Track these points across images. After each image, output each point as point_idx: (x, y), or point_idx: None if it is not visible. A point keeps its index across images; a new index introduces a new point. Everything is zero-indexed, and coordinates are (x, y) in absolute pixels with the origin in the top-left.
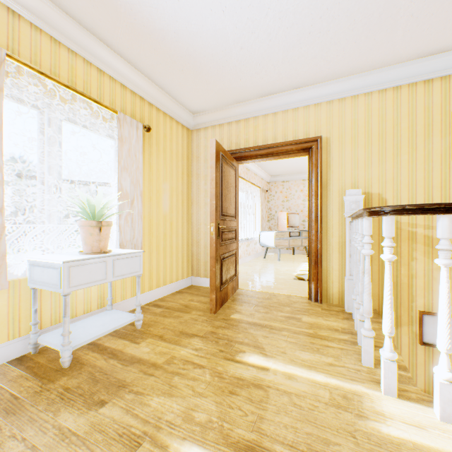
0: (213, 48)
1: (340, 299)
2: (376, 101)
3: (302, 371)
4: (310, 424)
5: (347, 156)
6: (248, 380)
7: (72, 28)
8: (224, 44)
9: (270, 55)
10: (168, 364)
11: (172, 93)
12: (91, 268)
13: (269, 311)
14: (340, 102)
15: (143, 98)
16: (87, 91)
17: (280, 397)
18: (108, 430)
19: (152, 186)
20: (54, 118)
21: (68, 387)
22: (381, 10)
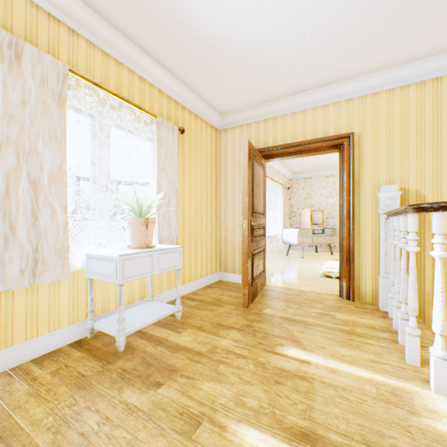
0: (247, 51)
1: (374, 298)
2: (413, 94)
3: (344, 366)
4: (361, 416)
5: (381, 151)
6: (291, 371)
7: (119, 41)
8: (258, 46)
9: (303, 54)
10: (211, 352)
11: (203, 96)
12: (140, 261)
13: (301, 307)
14: (373, 97)
15: (177, 102)
16: (130, 98)
17: (326, 390)
18: (169, 408)
19: (185, 185)
20: (103, 124)
21: (126, 368)
22: (424, 2)
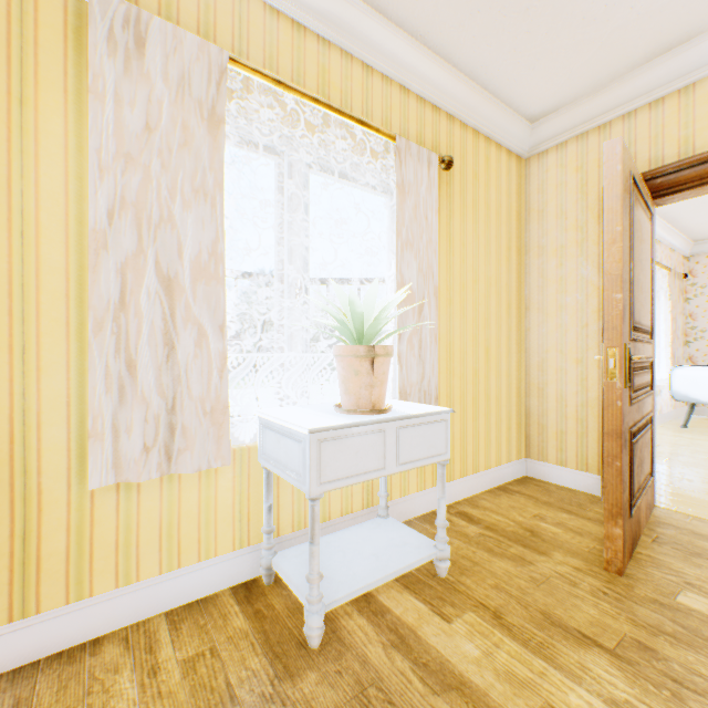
0: None
1: None
2: None
3: None
4: None
5: None
6: None
7: None
8: None
9: None
10: None
11: (492, 83)
12: (357, 445)
13: None
14: None
15: (436, 107)
16: (345, 108)
17: None
18: None
19: (453, 278)
20: (296, 166)
21: None
22: None
